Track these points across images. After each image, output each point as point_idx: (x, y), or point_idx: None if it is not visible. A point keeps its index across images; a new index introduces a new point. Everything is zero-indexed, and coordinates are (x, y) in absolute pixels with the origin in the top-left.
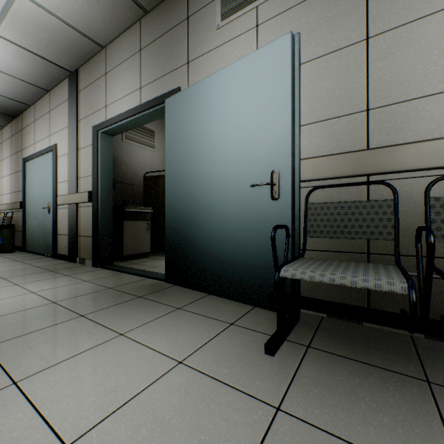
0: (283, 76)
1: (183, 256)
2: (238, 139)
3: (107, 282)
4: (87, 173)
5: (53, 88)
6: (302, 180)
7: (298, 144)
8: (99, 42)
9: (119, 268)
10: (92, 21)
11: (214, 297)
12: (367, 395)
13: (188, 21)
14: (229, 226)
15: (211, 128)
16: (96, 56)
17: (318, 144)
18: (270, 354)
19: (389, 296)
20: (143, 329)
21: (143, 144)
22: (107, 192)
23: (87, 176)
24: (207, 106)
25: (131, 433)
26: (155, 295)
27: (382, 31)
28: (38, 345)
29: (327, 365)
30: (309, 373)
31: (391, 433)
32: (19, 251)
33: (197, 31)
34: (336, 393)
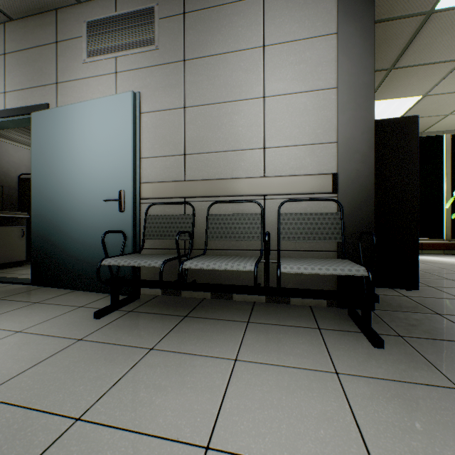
0: (127, 121)
1: (50, 259)
2: (96, 161)
3: None
4: None
5: None
6: (146, 198)
7: (139, 172)
8: None
9: None
10: None
11: (78, 292)
12: (144, 326)
13: (57, 45)
14: (89, 232)
15: (75, 149)
16: None
17: (157, 173)
18: (97, 318)
19: (196, 276)
20: None
21: (19, 142)
22: None
23: None
24: (71, 129)
25: None
26: (16, 296)
27: (192, 105)
28: None
29: (133, 318)
30: (117, 323)
31: (140, 337)
32: None
33: (66, 58)
34: (125, 328)
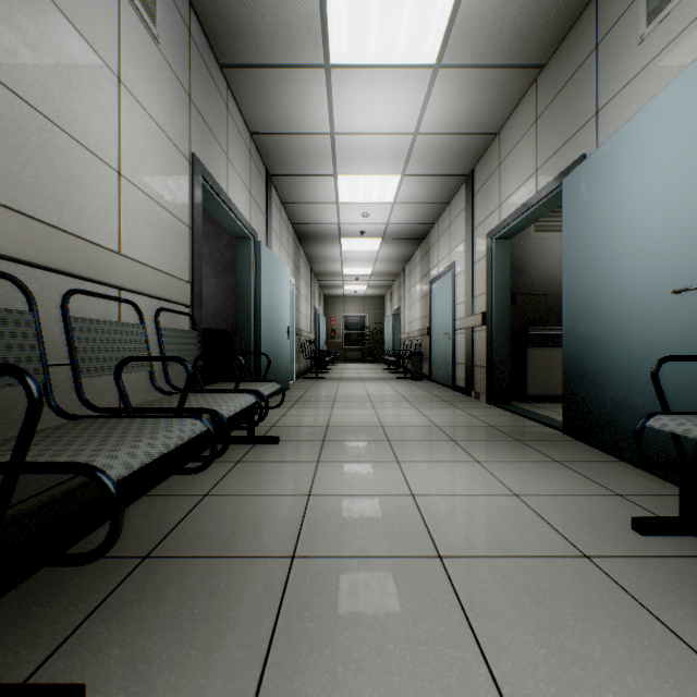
0: None
1: (583, 399)
2: (659, 217)
3: (492, 420)
4: (481, 290)
5: (451, 199)
6: None
7: None
8: (491, 132)
9: (514, 408)
10: (480, 117)
11: (626, 466)
12: None
13: (596, 51)
14: (645, 357)
15: (619, 209)
16: (489, 147)
17: None
18: (637, 531)
19: None
20: (499, 464)
21: None
22: (502, 312)
23: (481, 294)
24: (613, 176)
25: (448, 507)
26: (538, 443)
27: None
28: (415, 448)
29: None
30: (678, 565)
31: None
32: (425, 380)
33: (609, 60)
34: (694, 591)
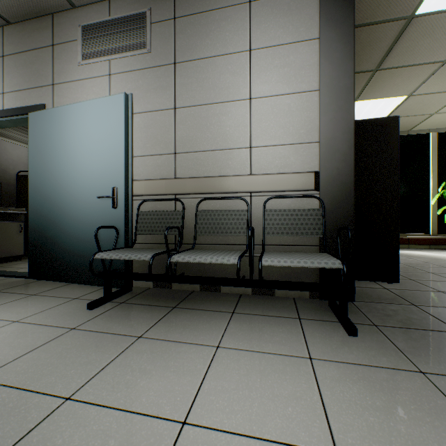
0: (120, 122)
1: (46, 253)
2: (91, 160)
3: None
4: None
5: None
6: (138, 195)
7: (131, 170)
8: None
9: None
10: None
11: (73, 285)
12: (134, 316)
13: (53, 48)
14: (84, 227)
15: (70, 148)
16: None
17: (149, 171)
18: (91, 308)
19: (186, 269)
20: None
21: (17, 140)
22: None
23: None
24: (67, 129)
25: None
26: (14, 288)
27: (182, 106)
28: None
29: (124, 309)
30: (109, 313)
31: (130, 326)
32: None
33: (62, 60)
34: (116, 318)
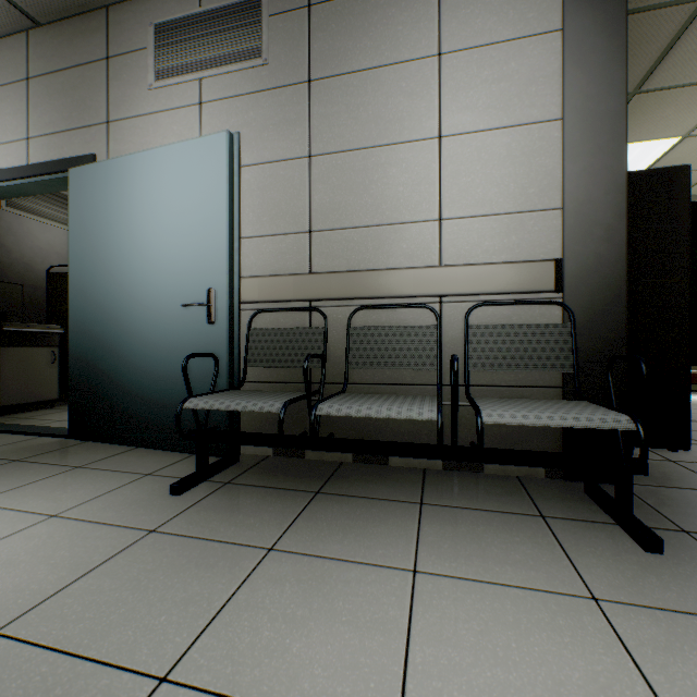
0: (220, 180)
1: (97, 398)
2: (171, 244)
3: None
4: None
5: None
6: (248, 302)
7: (238, 261)
8: None
9: None
10: None
11: (142, 451)
12: (252, 509)
13: (108, 62)
14: (160, 355)
15: (137, 224)
16: None
17: (266, 261)
18: (177, 493)
19: (328, 426)
20: (9, 494)
21: (47, 218)
22: None
23: None
24: (131, 193)
25: None
26: (46, 456)
27: (322, 153)
28: None
29: (233, 495)
30: (208, 503)
31: (248, 527)
32: None
33: (122, 82)
34: (223, 512)
